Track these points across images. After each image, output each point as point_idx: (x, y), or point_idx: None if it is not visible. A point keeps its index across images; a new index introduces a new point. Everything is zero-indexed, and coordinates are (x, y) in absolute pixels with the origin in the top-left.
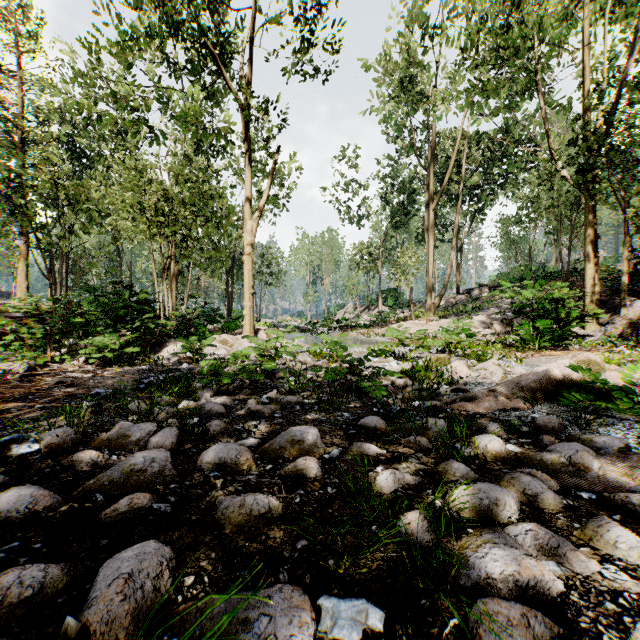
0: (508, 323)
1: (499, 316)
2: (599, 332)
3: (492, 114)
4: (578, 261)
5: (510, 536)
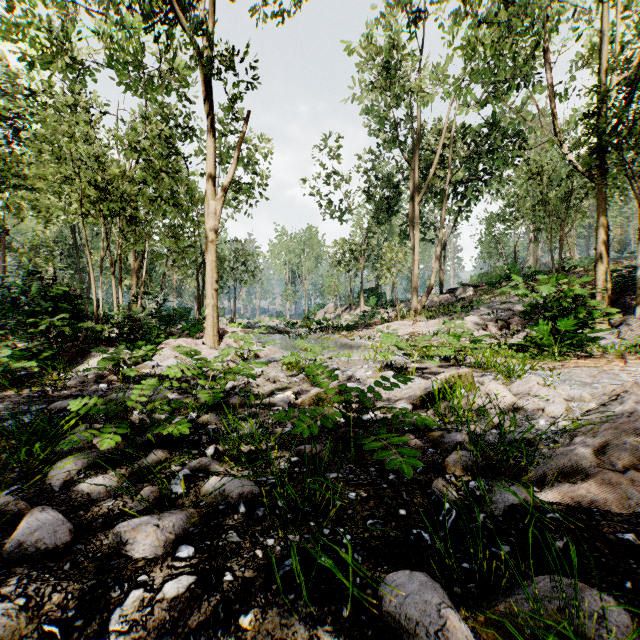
0: (503, 324)
1: (492, 316)
2: (611, 335)
3: (479, 105)
4: (565, 260)
5: None
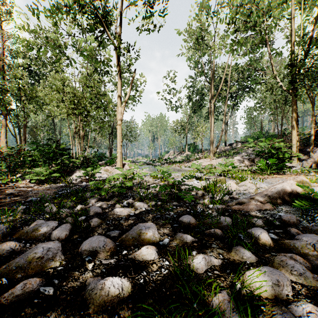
0: (252, 160)
1: (247, 157)
2: (299, 165)
3: (243, 55)
4: (285, 129)
5: (295, 316)
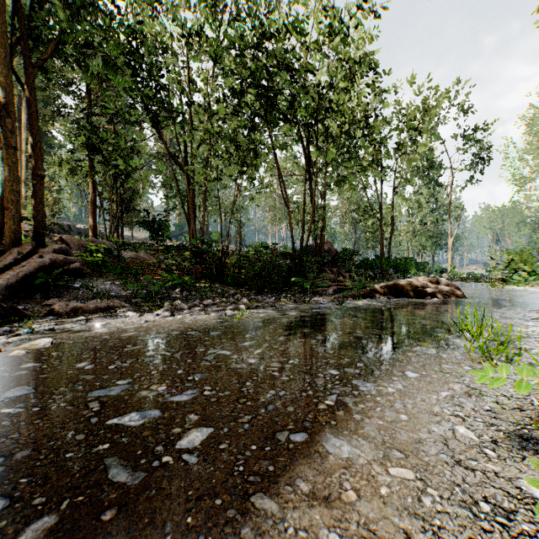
0: None
1: None
2: None
3: None
4: None
5: None
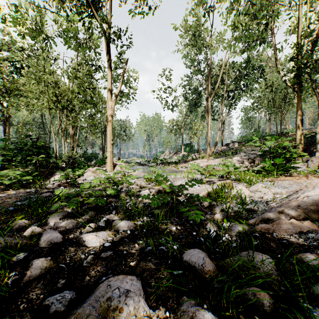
0: (251, 161)
1: (246, 157)
2: (303, 165)
3: (240, 52)
4: (283, 129)
5: None
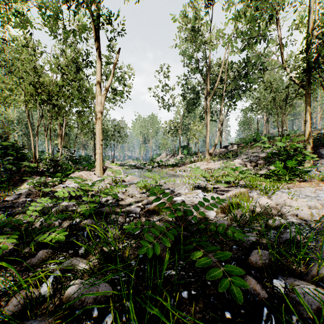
0: (254, 163)
1: (248, 159)
2: (313, 169)
3: (240, 50)
4: (284, 131)
5: None
